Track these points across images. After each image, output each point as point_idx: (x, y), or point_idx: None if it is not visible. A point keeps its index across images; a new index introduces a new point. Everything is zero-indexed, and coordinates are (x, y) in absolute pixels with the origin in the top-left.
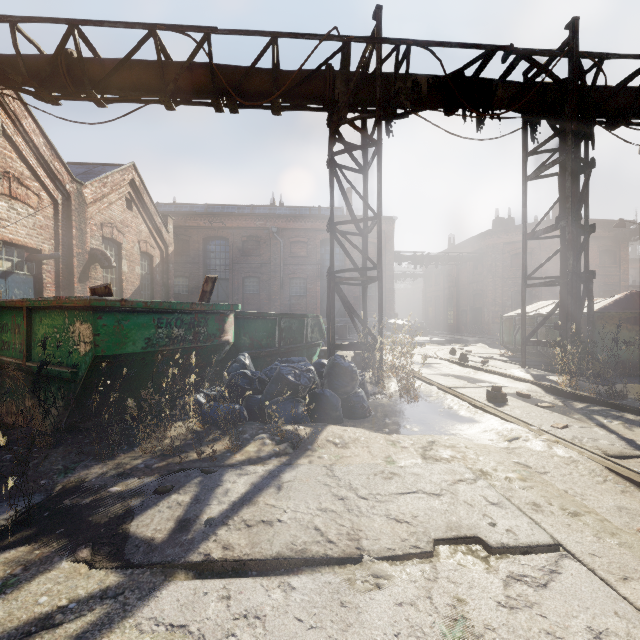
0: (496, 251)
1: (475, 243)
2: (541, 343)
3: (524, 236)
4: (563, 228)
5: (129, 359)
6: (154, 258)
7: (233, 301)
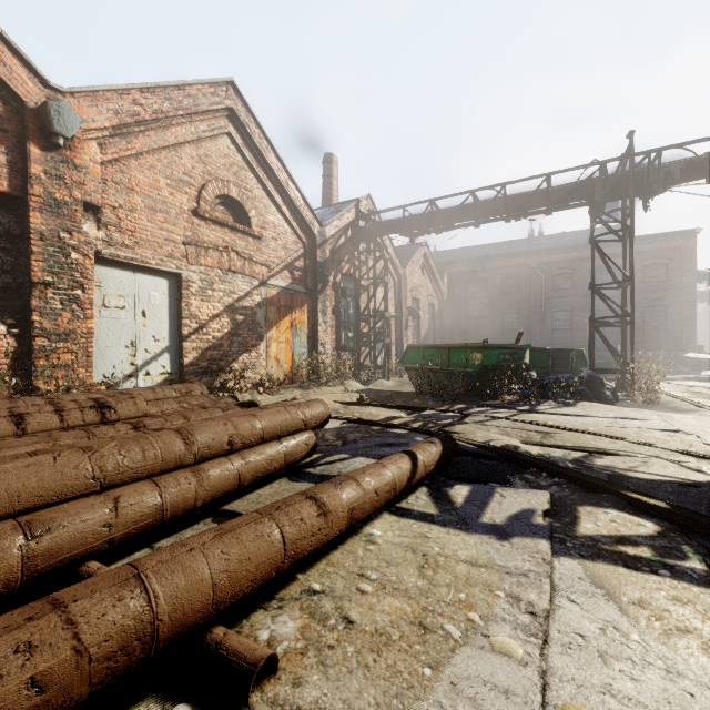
0: None
1: None
2: None
3: None
4: None
5: (491, 367)
6: (435, 306)
7: (492, 337)
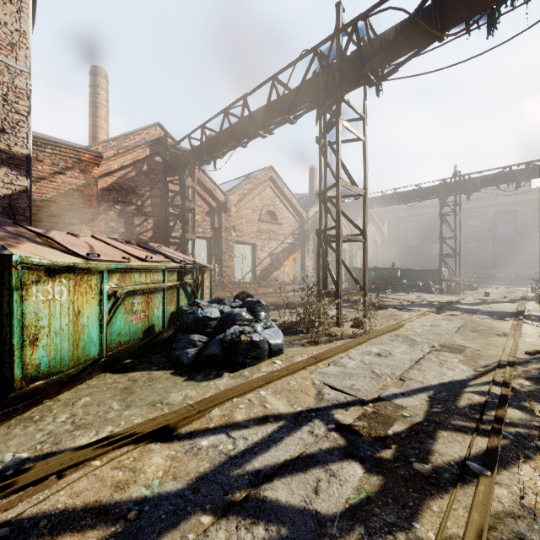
0: None
1: None
2: None
3: None
4: None
5: (379, 277)
6: (378, 242)
7: (423, 259)
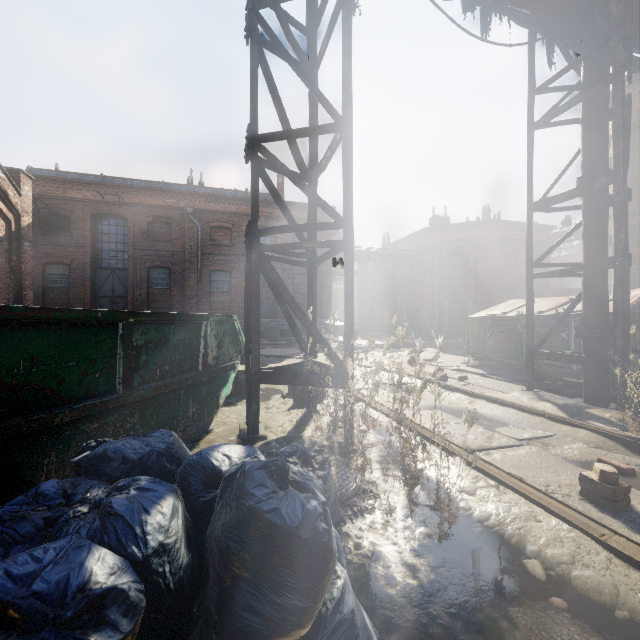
0: (434, 250)
1: (412, 241)
2: (563, 357)
3: (531, 206)
4: (590, 193)
5: None
6: None
7: (134, 297)
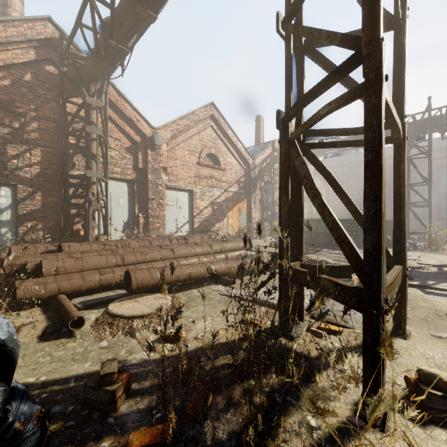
0: None
1: None
2: None
3: None
4: None
5: None
6: (323, 194)
7: None
